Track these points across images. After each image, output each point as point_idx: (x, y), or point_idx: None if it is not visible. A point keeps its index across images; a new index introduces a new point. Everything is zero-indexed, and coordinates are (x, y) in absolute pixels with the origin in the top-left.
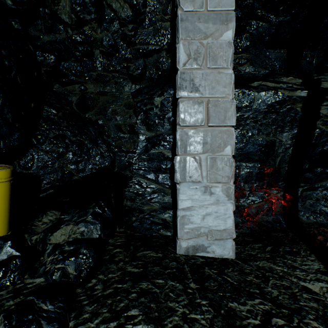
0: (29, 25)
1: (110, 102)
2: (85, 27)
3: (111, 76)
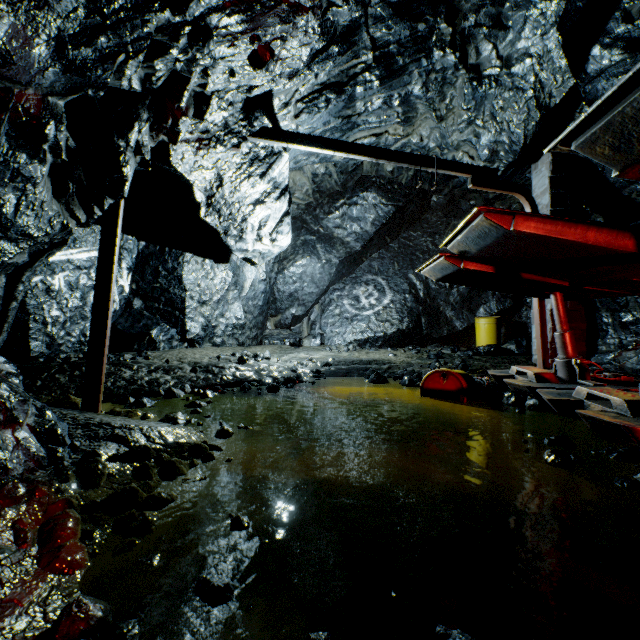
0: None
1: None
2: None
3: None
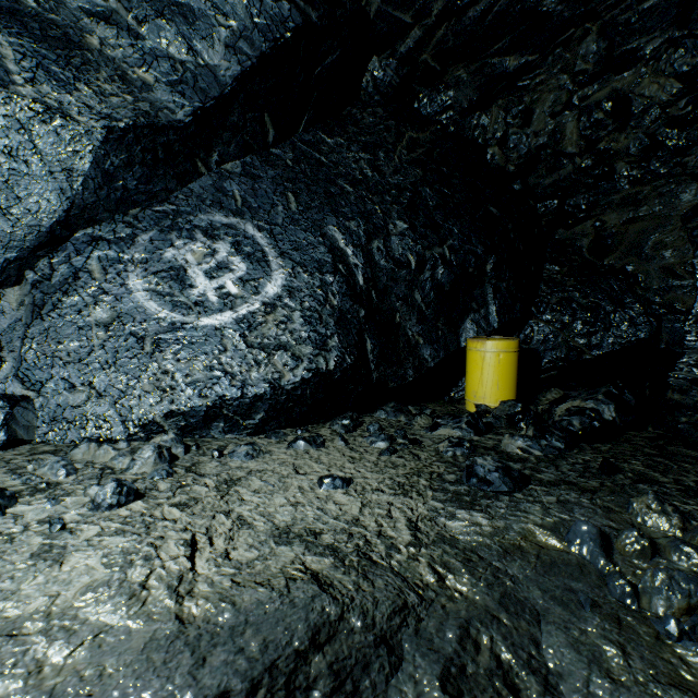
0: (528, 175)
1: (649, 230)
2: (599, 145)
3: (649, 188)
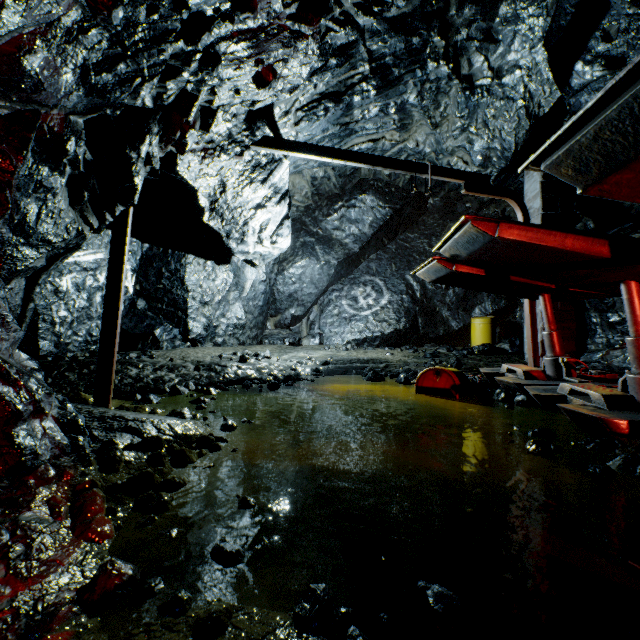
0: None
1: None
2: None
3: None
